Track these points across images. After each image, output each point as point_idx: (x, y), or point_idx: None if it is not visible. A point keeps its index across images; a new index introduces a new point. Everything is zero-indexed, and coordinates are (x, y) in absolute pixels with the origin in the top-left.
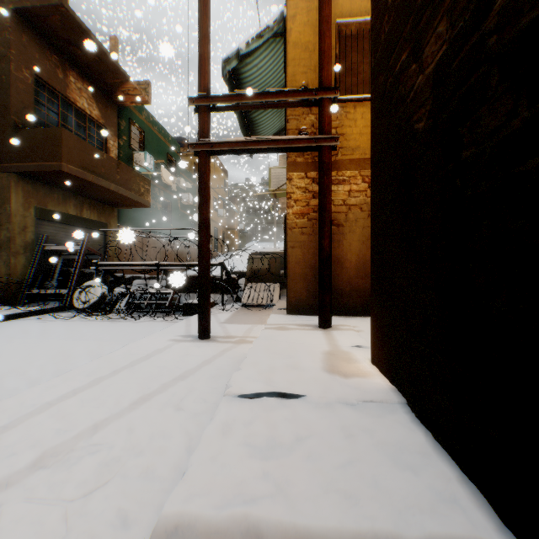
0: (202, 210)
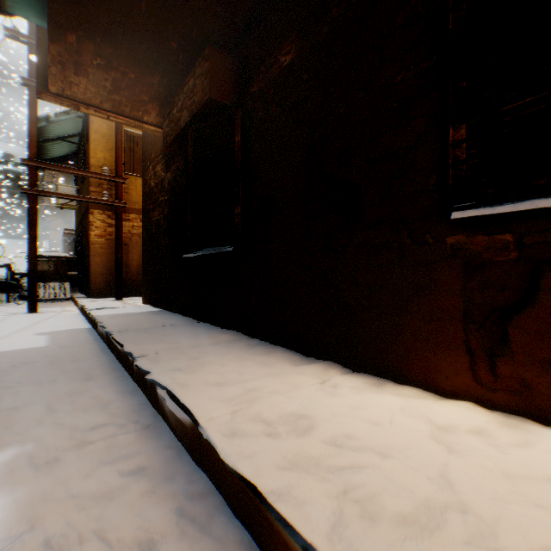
0: (33, 231)
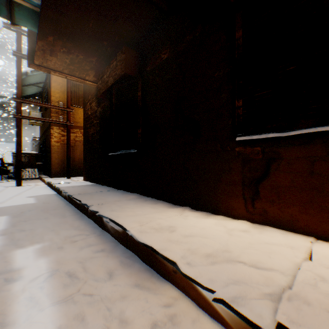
0: (19, 139)
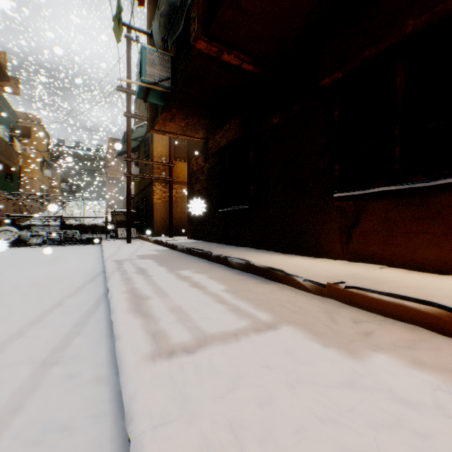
0: (129, 197)
